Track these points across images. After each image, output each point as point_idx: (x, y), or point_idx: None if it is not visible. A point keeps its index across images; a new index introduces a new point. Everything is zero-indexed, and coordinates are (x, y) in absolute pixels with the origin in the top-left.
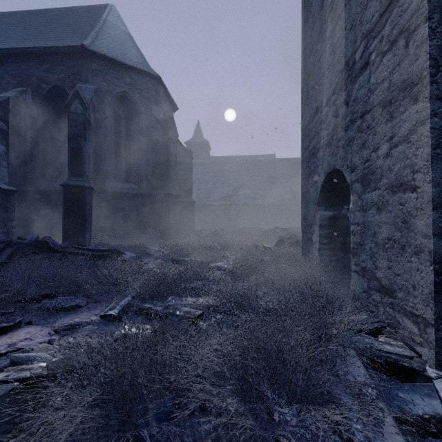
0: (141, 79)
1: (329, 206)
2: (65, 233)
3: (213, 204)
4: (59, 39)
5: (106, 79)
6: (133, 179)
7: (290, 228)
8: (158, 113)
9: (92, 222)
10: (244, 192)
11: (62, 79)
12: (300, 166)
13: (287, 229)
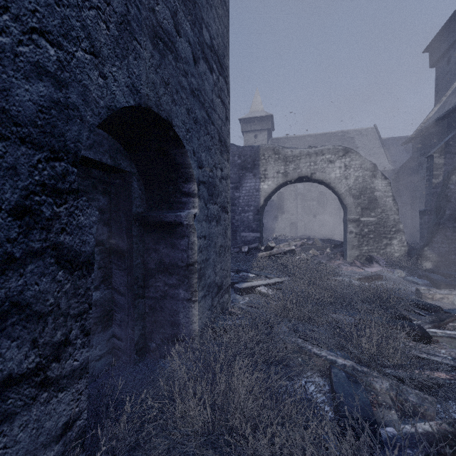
0: None
1: None
2: None
3: None
4: None
5: None
6: None
7: None
8: None
9: None
10: None
11: None
12: None
13: None
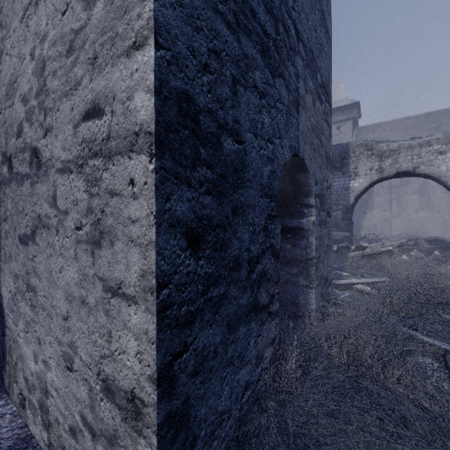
0: None
1: None
2: None
3: None
4: None
5: None
6: None
7: None
8: None
9: None
10: None
11: None
12: None
13: None
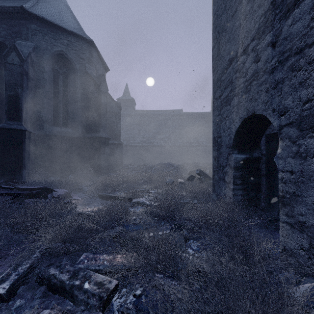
0: (76, 41)
1: (241, 149)
2: (2, 171)
3: (138, 145)
4: (1, 1)
5: (44, 39)
6: (70, 124)
7: (194, 163)
8: (91, 71)
9: (31, 160)
10: (161, 136)
11: (4, 36)
12: (201, 118)
13: (193, 164)
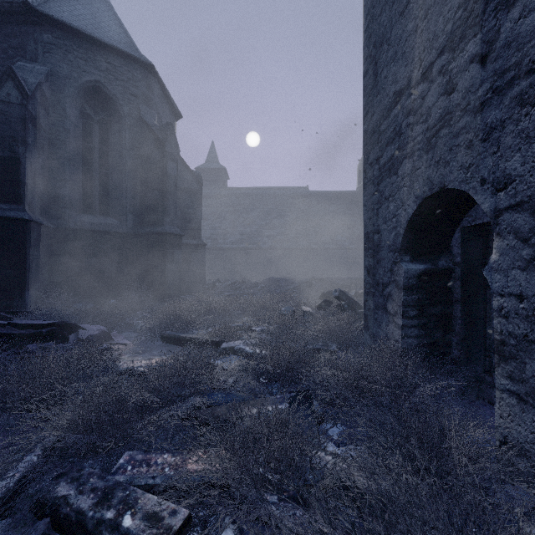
0: (123, 65)
1: (417, 254)
2: None
3: (231, 248)
4: None
5: (66, 59)
6: (112, 210)
7: (329, 278)
8: (150, 117)
9: (41, 274)
10: (271, 232)
11: None
12: (340, 201)
13: (327, 280)
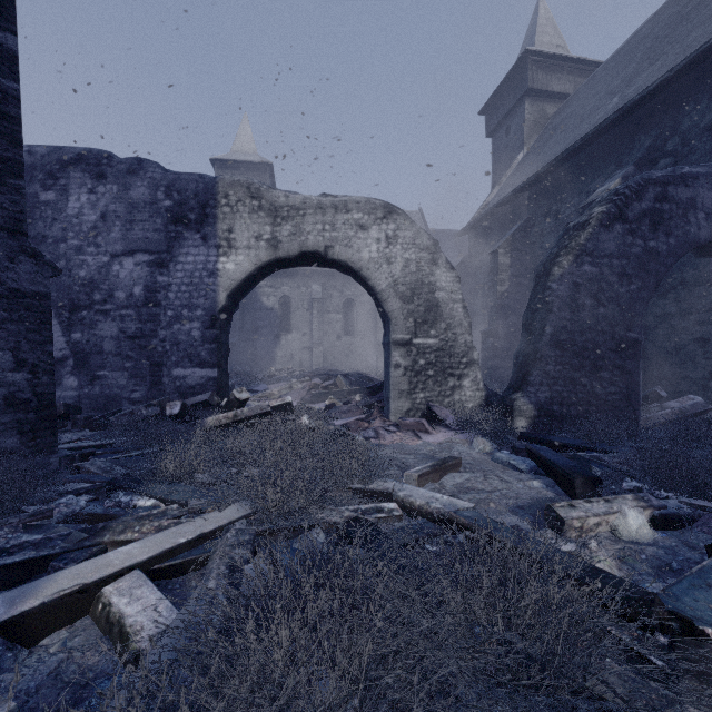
0: None
1: None
2: None
3: None
4: None
5: None
6: None
7: None
8: None
9: None
10: None
11: None
12: None
13: None
